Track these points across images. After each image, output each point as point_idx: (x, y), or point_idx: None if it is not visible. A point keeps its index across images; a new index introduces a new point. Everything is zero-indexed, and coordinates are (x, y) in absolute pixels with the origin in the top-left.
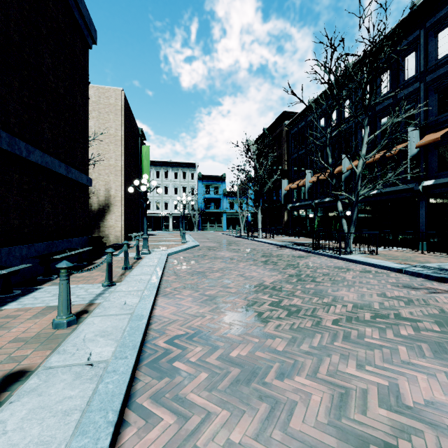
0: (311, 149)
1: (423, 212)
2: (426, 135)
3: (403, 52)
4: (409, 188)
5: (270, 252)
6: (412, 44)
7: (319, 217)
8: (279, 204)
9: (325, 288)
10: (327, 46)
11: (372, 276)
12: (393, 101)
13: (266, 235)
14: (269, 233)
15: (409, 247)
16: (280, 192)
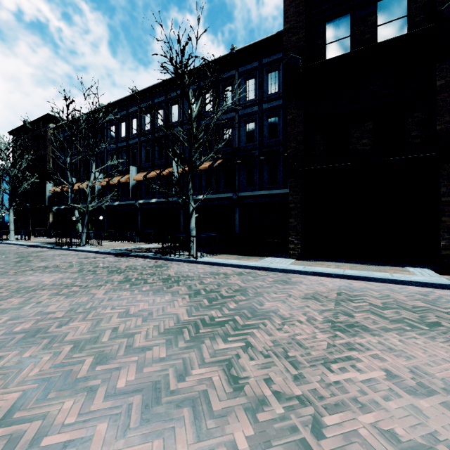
0: (52, 170)
1: (139, 219)
2: (140, 173)
3: (131, 115)
4: (133, 203)
5: (12, 251)
6: (135, 113)
7: (82, 220)
8: (44, 206)
9: (31, 264)
10: (65, 98)
11: (75, 256)
12: (126, 144)
13: (22, 237)
14: (32, 235)
15: (132, 240)
16: (45, 193)
